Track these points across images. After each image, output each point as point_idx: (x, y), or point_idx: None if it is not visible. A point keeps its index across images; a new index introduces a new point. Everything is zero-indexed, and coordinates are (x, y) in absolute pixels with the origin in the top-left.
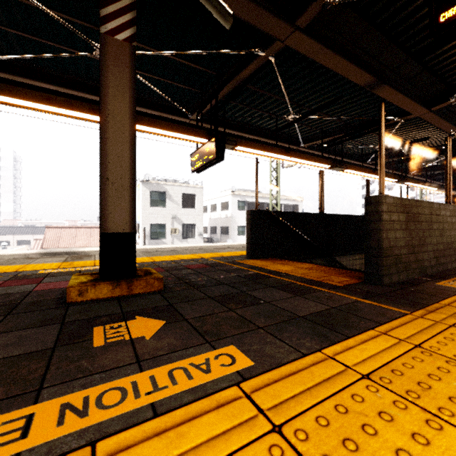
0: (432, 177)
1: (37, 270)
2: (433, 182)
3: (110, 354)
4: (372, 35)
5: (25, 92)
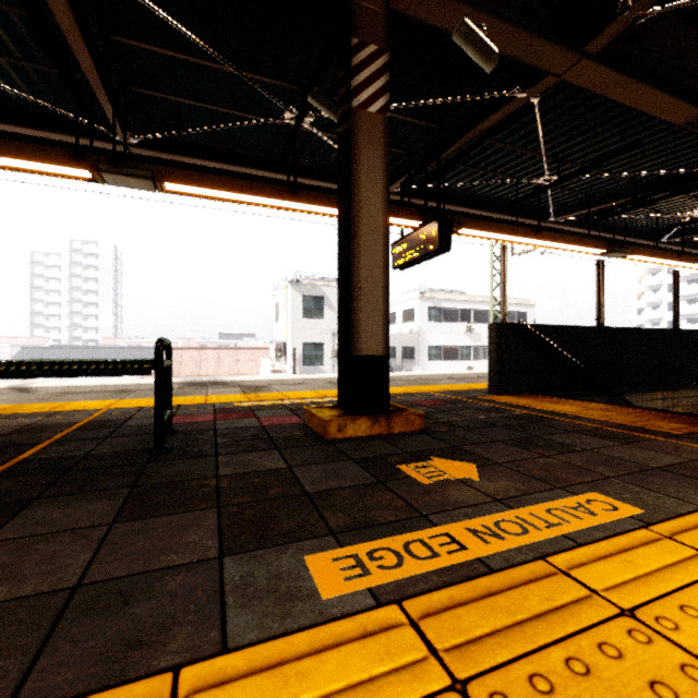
0: None
1: (229, 402)
2: None
3: (453, 492)
4: None
5: (203, 178)
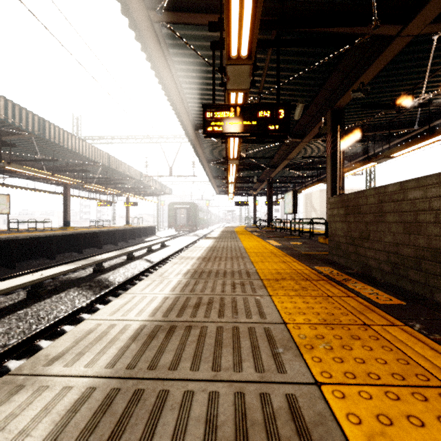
0: None
1: None
2: None
3: (285, 243)
4: None
5: (397, 149)
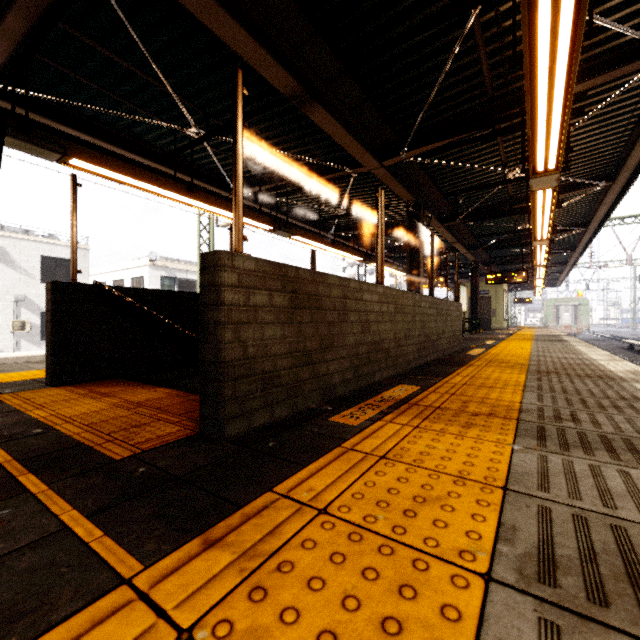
0: (404, 261)
1: None
2: (402, 266)
3: None
4: (284, 2)
5: None
